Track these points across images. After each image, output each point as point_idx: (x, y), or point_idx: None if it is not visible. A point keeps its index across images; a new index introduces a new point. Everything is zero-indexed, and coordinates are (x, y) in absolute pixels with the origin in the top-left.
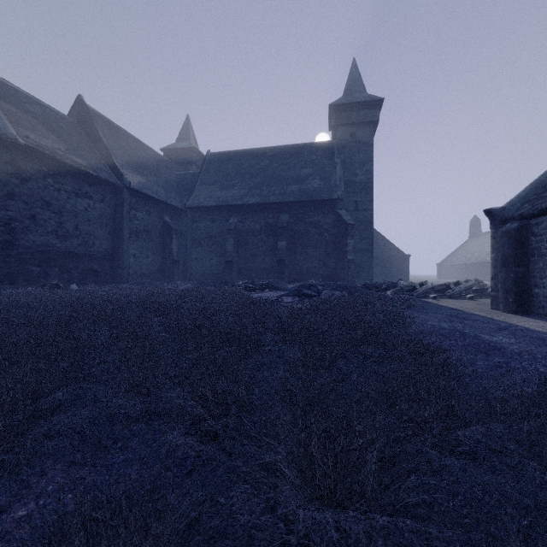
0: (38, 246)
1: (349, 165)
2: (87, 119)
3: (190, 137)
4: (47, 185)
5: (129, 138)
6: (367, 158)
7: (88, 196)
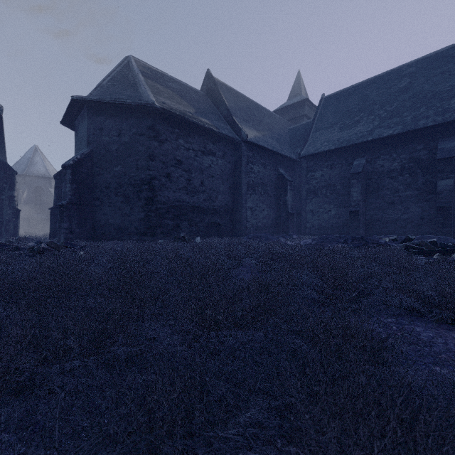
0: (171, 202)
1: None
2: (213, 88)
3: (301, 91)
4: (179, 145)
5: (247, 100)
6: None
7: (211, 153)
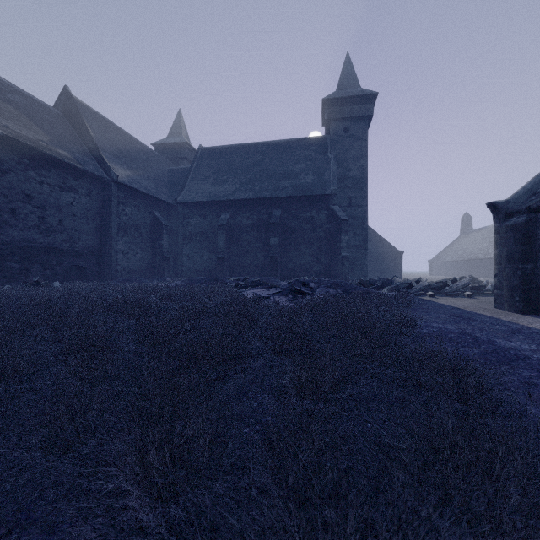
0: (18, 241)
1: (342, 160)
2: (74, 111)
3: (181, 132)
4: (28, 177)
5: (118, 131)
6: (361, 153)
7: (73, 189)
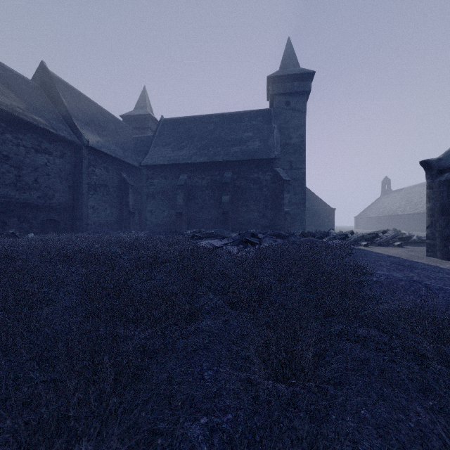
0: None
1: (284, 129)
2: (49, 83)
3: (146, 105)
4: (5, 139)
5: (90, 103)
6: (301, 123)
7: (48, 152)
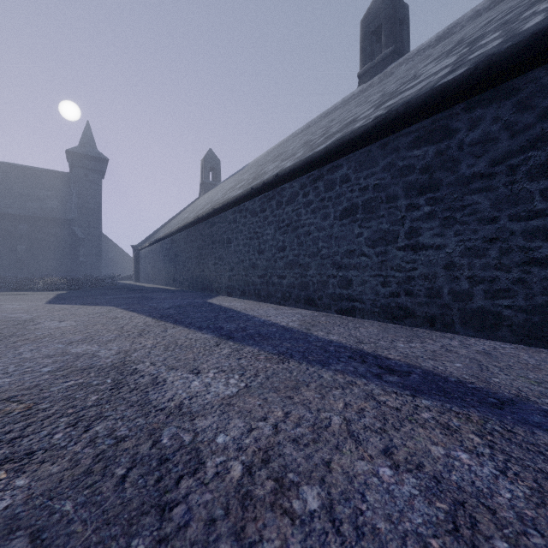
0: None
1: (83, 195)
2: None
3: None
4: None
5: None
6: (98, 194)
7: None
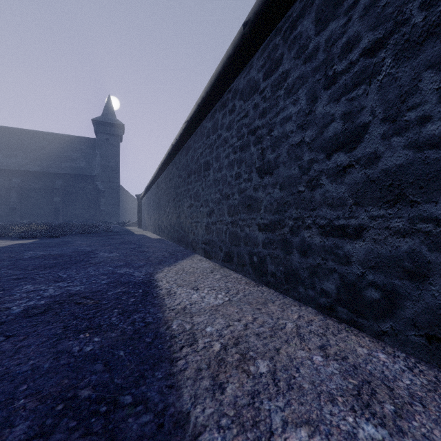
0: None
1: (105, 156)
2: None
3: None
4: None
5: None
6: (116, 154)
7: None
